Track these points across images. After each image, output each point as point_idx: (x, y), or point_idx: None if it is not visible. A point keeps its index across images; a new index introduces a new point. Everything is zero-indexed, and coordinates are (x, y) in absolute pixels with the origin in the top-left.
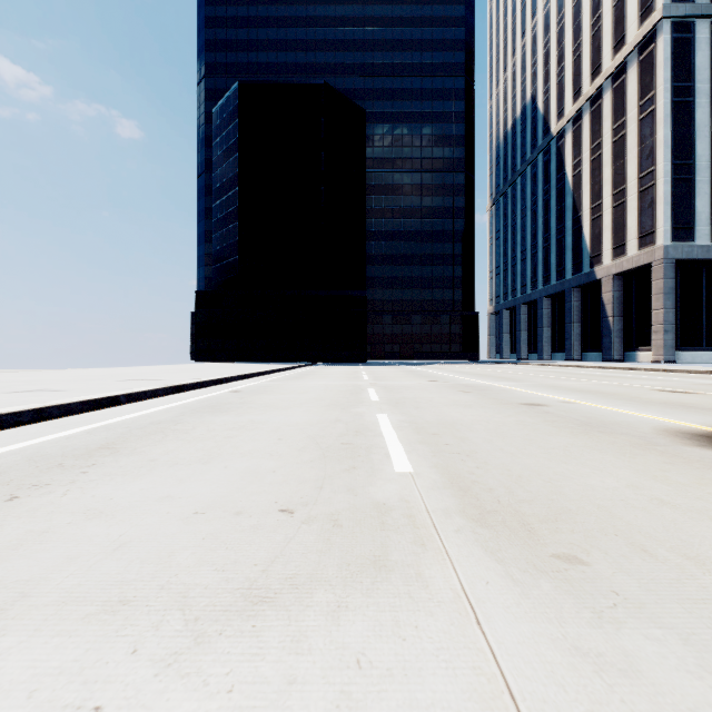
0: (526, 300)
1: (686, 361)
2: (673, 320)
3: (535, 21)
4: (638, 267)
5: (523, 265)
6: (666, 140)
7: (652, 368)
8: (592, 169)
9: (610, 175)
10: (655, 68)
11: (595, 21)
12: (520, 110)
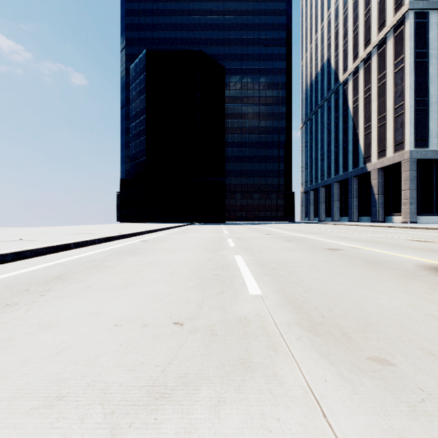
0: (324, 184)
1: (423, 221)
2: (415, 197)
3: (329, 12)
4: (393, 164)
5: (322, 162)
6: (411, 85)
7: (403, 226)
8: (365, 103)
9: (376, 107)
10: (404, 40)
11: (367, 12)
12: (320, 67)
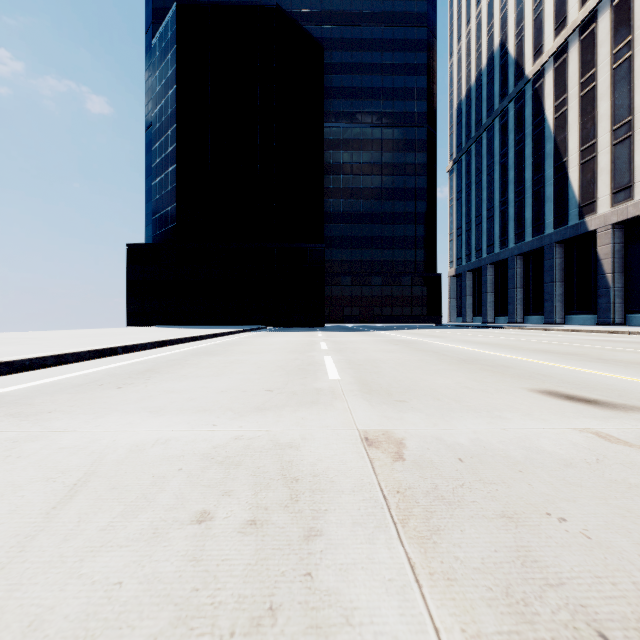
0: (494, 260)
1: None
2: None
3: None
4: None
5: (490, 223)
6: None
7: None
8: (582, 106)
9: (608, 108)
10: None
11: None
12: (486, 60)
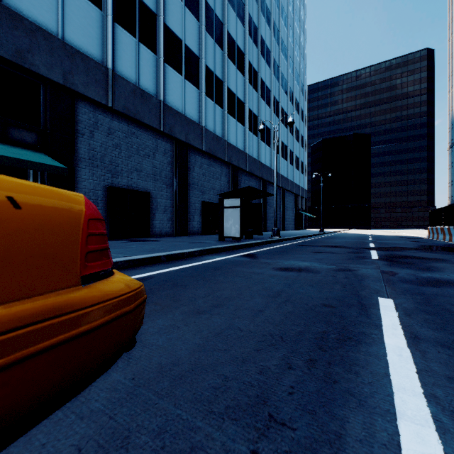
0: None
1: None
2: None
3: None
4: None
5: None
6: None
7: None
8: None
9: None
10: None
11: None
12: None
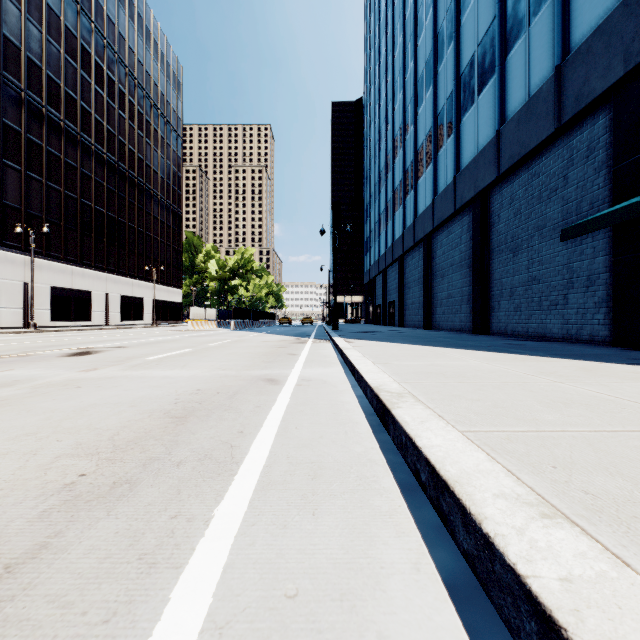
0: None
1: None
2: None
3: None
4: None
5: None
6: None
7: None
8: None
9: None
10: None
11: None
12: None
